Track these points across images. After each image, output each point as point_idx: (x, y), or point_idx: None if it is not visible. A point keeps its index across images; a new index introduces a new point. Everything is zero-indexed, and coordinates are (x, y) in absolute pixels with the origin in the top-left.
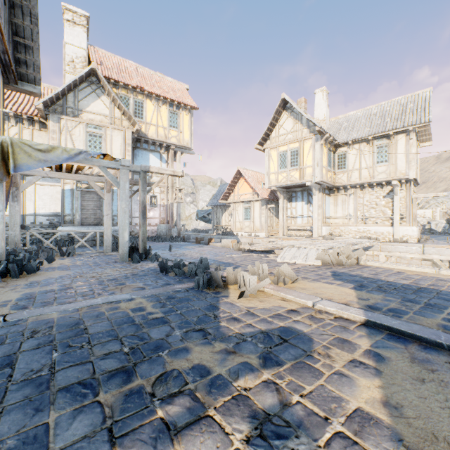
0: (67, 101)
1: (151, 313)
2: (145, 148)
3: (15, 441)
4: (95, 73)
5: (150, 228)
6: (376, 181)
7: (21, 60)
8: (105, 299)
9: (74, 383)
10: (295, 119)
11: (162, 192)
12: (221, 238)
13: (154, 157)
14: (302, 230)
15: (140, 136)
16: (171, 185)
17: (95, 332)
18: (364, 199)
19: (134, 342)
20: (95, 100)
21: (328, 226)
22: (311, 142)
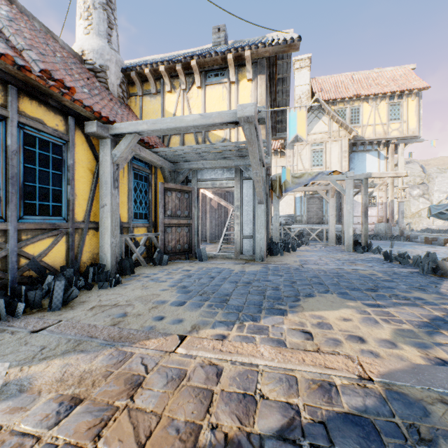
0: None
1: (381, 277)
2: (360, 149)
3: (337, 291)
4: (317, 101)
5: None
6: None
7: (279, 121)
8: (347, 267)
9: (350, 287)
10: None
11: (380, 190)
12: None
13: (370, 156)
14: None
15: (356, 140)
16: (391, 181)
17: (350, 277)
18: None
19: (374, 283)
20: (317, 123)
21: None
22: None
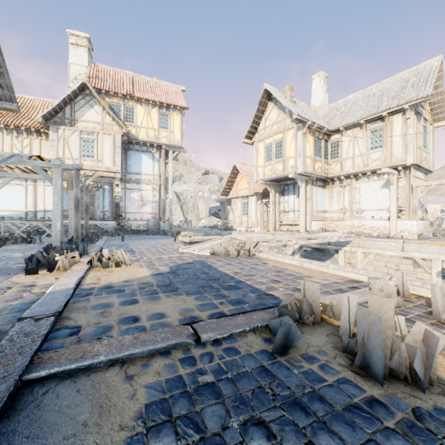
0: (65, 113)
1: None
2: (137, 149)
3: None
4: (87, 86)
5: (142, 222)
6: (370, 170)
7: None
8: None
9: None
10: (279, 109)
11: (155, 189)
12: (218, 232)
13: (146, 157)
14: (293, 225)
15: (131, 139)
16: (163, 182)
17: None
18: (360, 190)
19: None
20: (89, 110)
21: (320, 221)
22: (293, 131)
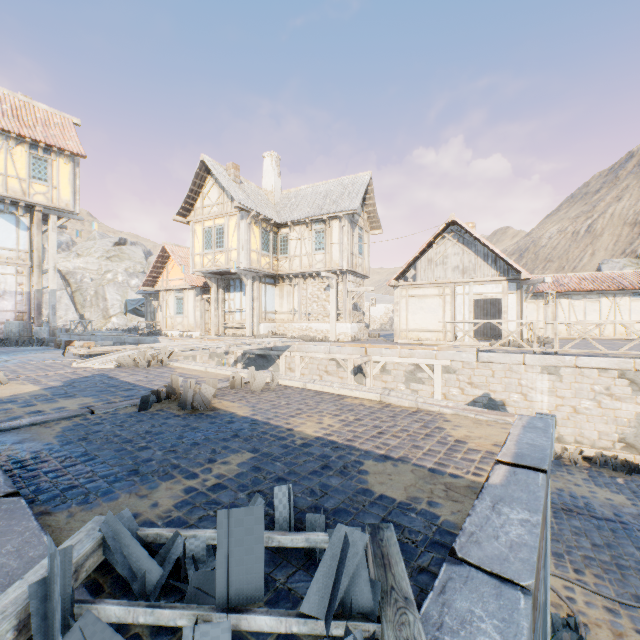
0: None
1: None
2: None
3: None
4: None
5: None
6: (315, 271)
7: None
8: None
9: None
10: (221, 188)
11: (21, 273)
12: (138, 339)
13: (3, 220)
14: (241, 329)
15: None
16: (38, 263)
17: None
18: (308, 291)
19: None
20: None
21: (270, 323)
22: (237, 219)
